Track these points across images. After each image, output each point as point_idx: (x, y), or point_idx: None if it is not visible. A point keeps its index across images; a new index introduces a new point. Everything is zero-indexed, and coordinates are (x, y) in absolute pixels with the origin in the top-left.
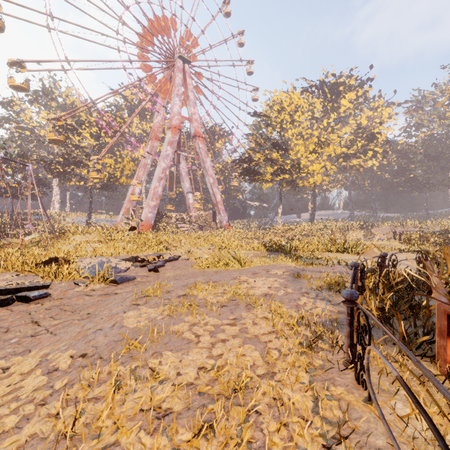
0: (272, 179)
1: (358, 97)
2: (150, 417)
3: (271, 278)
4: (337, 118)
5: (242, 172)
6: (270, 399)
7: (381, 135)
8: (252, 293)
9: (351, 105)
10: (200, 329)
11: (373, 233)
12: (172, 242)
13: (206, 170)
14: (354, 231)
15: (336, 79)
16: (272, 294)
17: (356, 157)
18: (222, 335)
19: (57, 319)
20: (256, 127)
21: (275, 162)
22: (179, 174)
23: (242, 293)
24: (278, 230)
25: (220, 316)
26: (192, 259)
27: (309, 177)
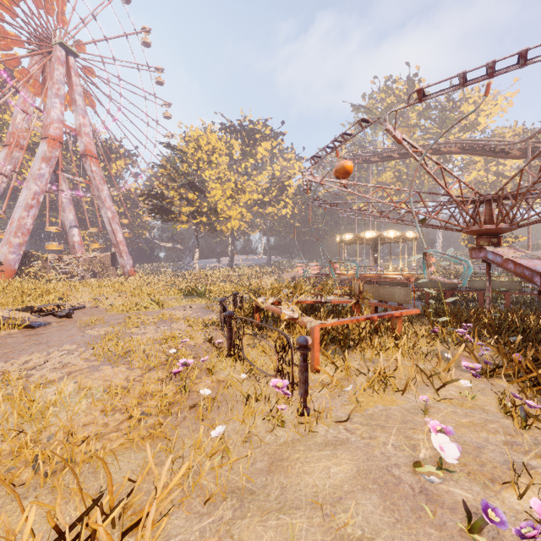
0: (188, 221)
1: (273, 147)
2: (142, 341)
3: (187, 310)
4: (254, 163)
5: (153, 210)
6: (187, 337)
7: (290, 188)
8: (174, 317)
9: (267, 153)
10: (146, 330)
11: (283, 278)
12: (65, 292)
13: (102, 201)
14: (268, 277)
15: (253, 126)
16: (188, 317)
17: (270, 205)
18: (161, 330)
19: (4, 350)
20: (169, 160)
21: (191, 202)
22: (57, 200)
23: (168, 316)
24: (194, 277)
25: (156, 326)
26: (103, 307)
27: (227, 222)
